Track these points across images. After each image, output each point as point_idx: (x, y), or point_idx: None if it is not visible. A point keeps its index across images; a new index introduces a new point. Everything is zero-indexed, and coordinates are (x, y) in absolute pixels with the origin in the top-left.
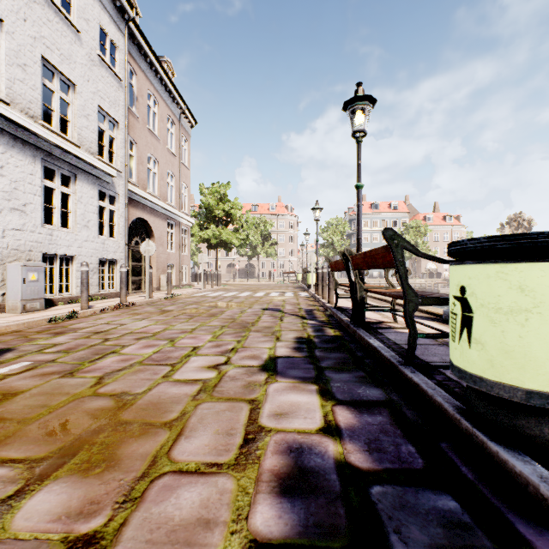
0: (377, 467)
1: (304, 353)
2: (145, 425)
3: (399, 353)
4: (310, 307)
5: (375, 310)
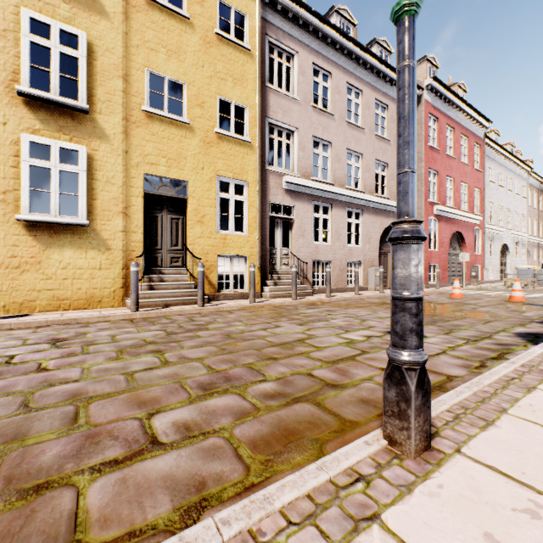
0: None
1: None
2: None
3: None
4: None
5: None
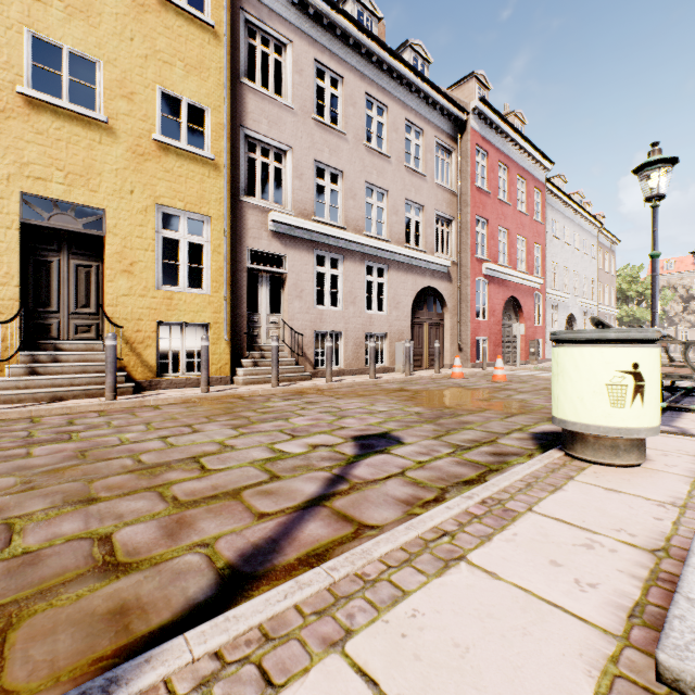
0: None
1: None
2: None
3: None
4: None
5: None
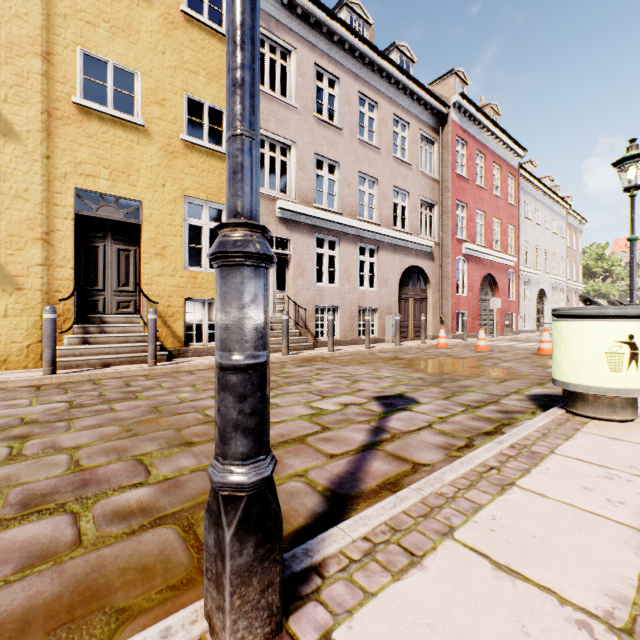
0: None
1: None
2: None
3: None
4: None
5: None
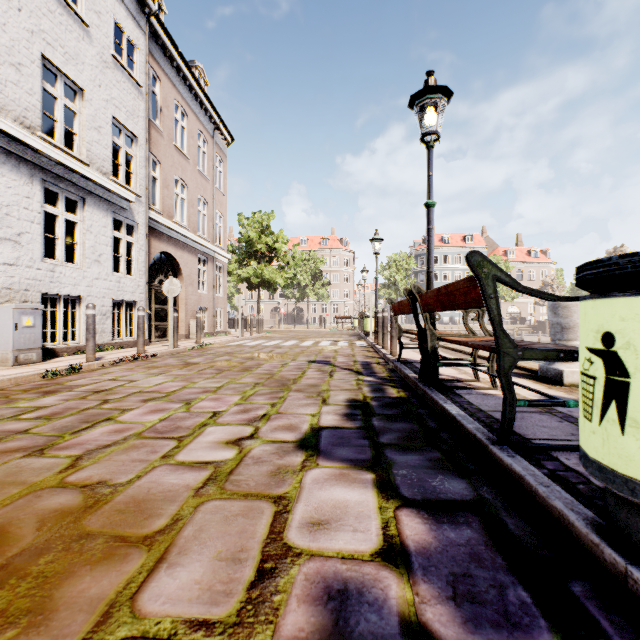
0: (472, 637)
1: (357, 423)
2: (113, 541)
3: (487, 425)
4: (368, 359)
5: (451, 365)
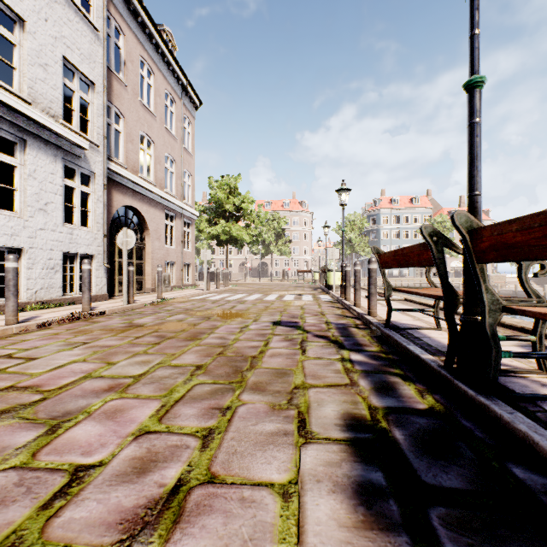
0: None
1: None
2: None
3: None
4: (342, 320)
5: (528, 357)
